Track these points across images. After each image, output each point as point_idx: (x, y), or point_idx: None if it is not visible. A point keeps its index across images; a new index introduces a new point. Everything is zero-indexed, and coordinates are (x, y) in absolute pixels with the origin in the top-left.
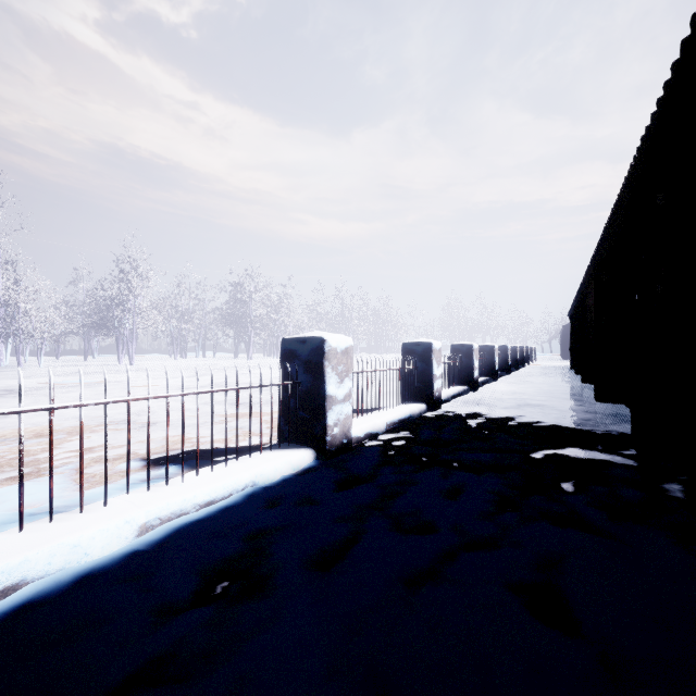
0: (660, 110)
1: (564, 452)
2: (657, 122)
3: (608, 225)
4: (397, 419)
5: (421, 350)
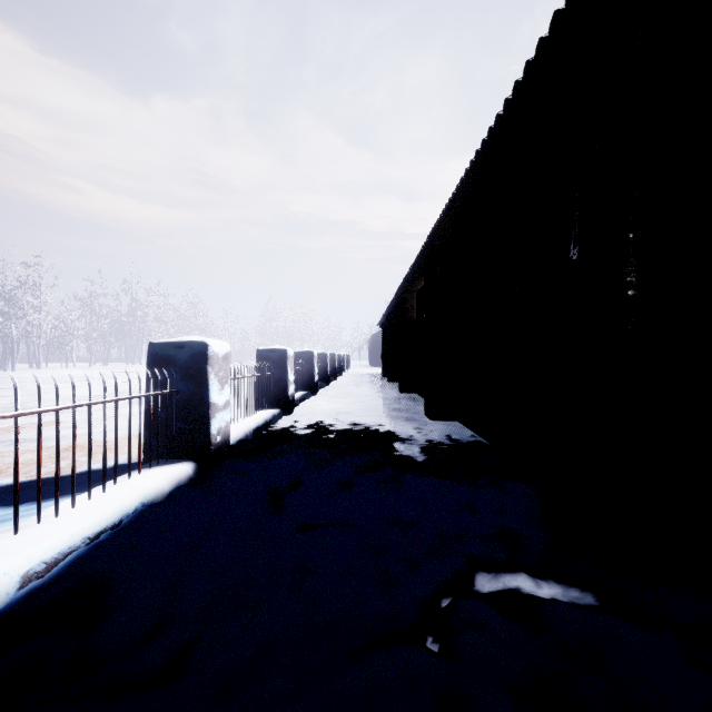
0: None
1: (474, 590)
2: None
3: (458, 189)
4: (85, 538)
5: (185, 358)
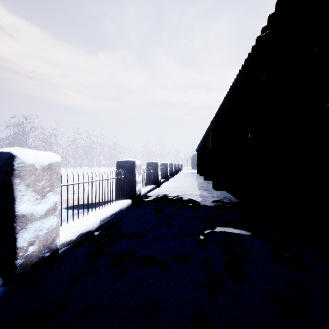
0: (273, 15)
1: (215, 230)
2: (267, 27)
3: (223, 102)
4: (109, 214)
5: (128, 166)
